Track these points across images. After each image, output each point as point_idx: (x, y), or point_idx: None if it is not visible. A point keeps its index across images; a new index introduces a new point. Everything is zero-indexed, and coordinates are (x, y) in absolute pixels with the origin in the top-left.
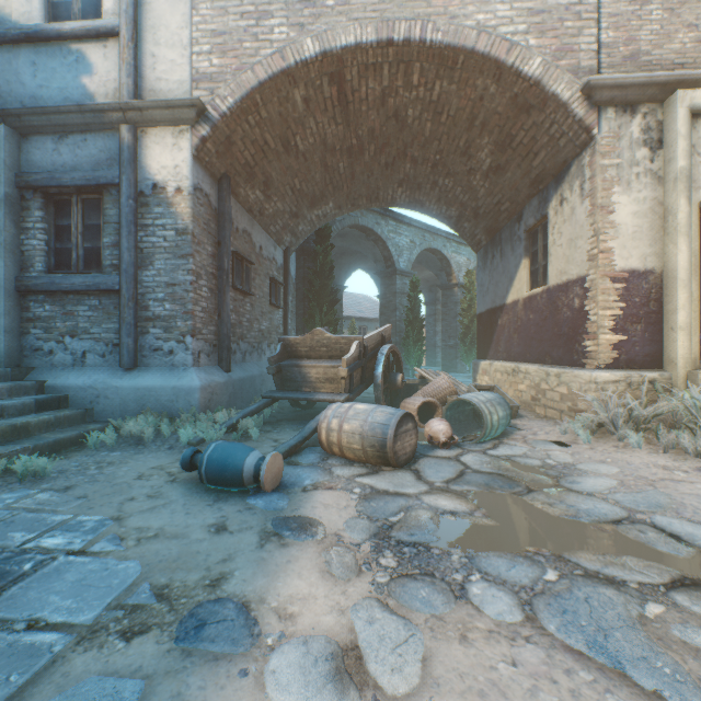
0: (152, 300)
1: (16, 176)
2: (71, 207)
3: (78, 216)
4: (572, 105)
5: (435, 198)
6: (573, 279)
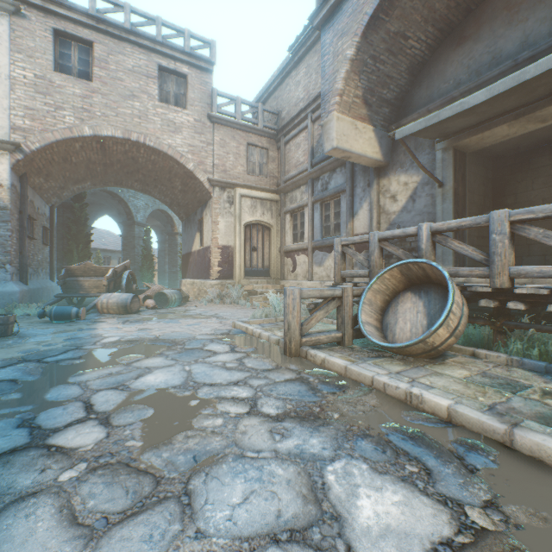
0: None
1: None
2: None
3: None
4: (205, 184)
5: (158, 192)
6: (209, 246)
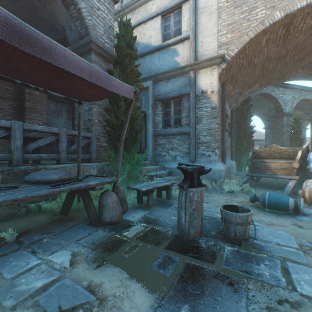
0: (201, 136)
1: (154, 97)
2: (169, 104)
3: (172, 107)
4: None
5: None
6: None
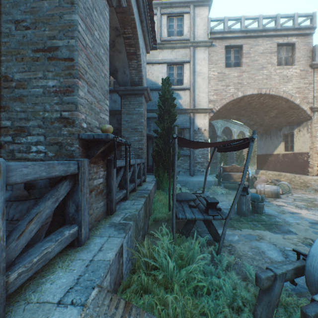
0: (197, 158)
1: None
2: None
3: None
4: (306, 111)
5: (246, 119)
6: (304, 152)
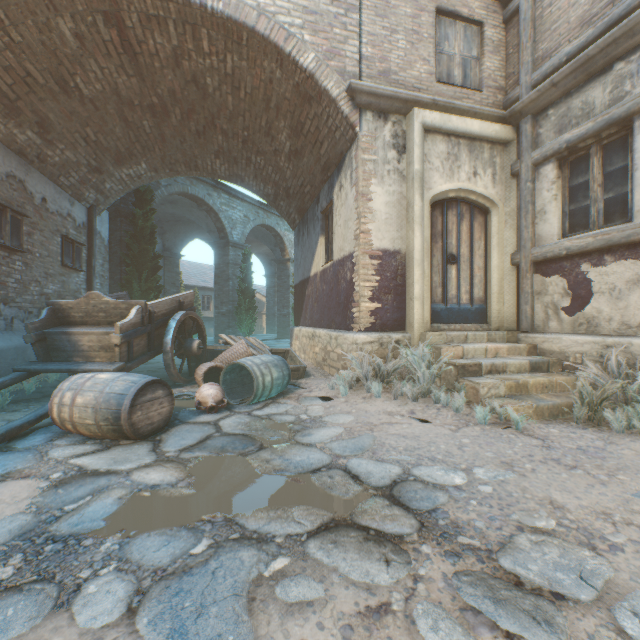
0: None
1: None
2: None
3: None
4: (340, 102)
5: (252, 175)
6: (347, 255)
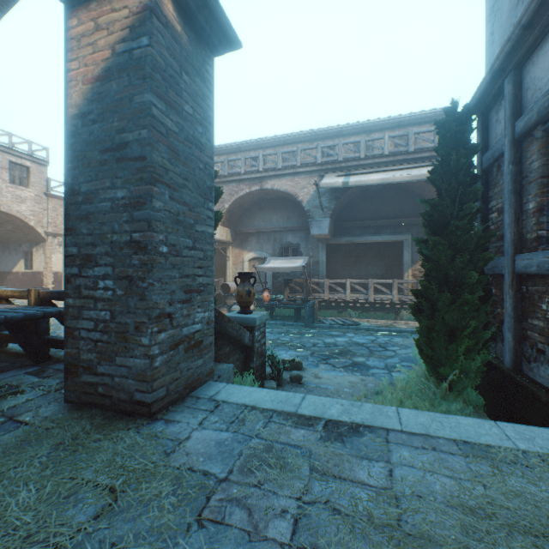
0: None
1: None
2: None
3: None
4: (43, 234)
5: None
6: (42, 271)
